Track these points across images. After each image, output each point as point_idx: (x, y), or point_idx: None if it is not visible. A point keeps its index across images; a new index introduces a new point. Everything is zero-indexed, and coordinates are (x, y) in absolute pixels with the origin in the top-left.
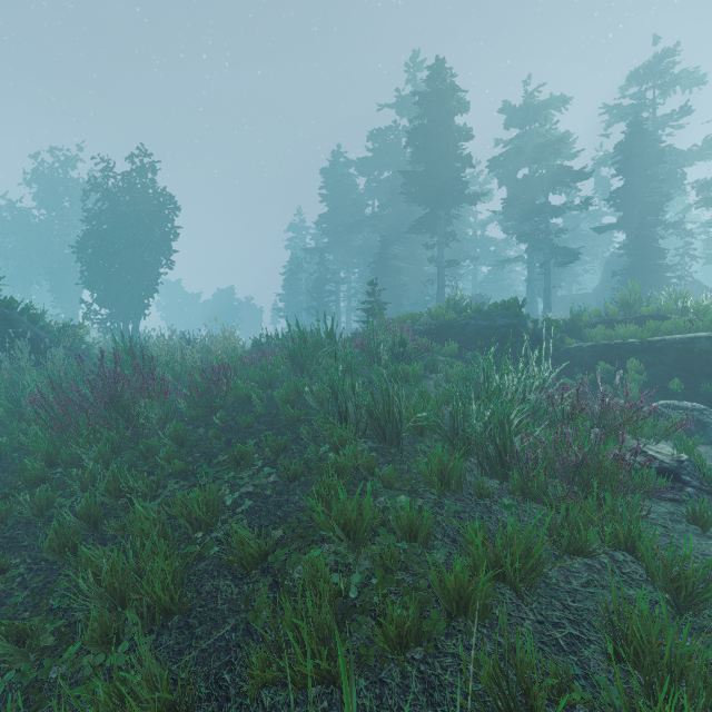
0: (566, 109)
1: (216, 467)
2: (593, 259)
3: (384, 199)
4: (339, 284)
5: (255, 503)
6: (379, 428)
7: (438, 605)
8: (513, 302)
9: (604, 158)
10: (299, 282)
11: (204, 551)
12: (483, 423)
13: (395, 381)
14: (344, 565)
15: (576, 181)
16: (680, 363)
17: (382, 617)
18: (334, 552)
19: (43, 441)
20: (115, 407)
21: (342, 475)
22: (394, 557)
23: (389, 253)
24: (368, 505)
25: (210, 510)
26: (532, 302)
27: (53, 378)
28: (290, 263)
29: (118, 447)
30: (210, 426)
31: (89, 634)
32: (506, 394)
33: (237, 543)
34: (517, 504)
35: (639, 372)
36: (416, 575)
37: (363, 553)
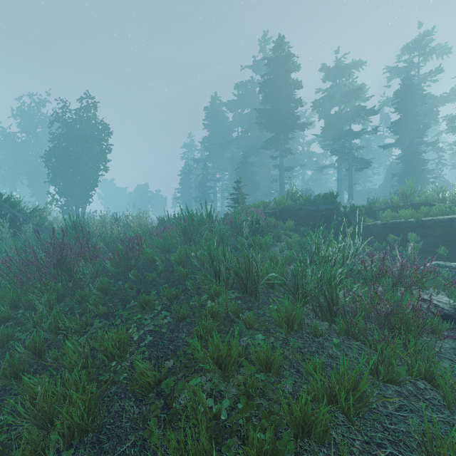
0: (362, 69)
1: (128, 310)
2: (379, 166)
3: (245, 127)
4: (216, 182)
5: (154, 338)
6: (243, 283)
7: (288, 427)
8: (330, 194)
9: (386, 101)
10: (190, 180)
11: (115, 377)
12: (317, 282)
13: (253, 247)
14: (217, 391)
15: (369, 116)
16: (443, 235)
17: (246, 441)
18: (210, 379)
19: (11, 290)
20: (61, 267)
21: (216, 318)
22: (254, 386)
23: (248, 161)
24: (235, 346)
25: (121, 345)
26: (340, 193)
27: (22, 246)
28: (184, 168)
29: (62, 295)
30: (127, 279)
31: (21, 452)
32: (331, 259)
33: (138, 375)
34: (342, 341)
35: (416, 241)
36: (271, 400)
37: (231, 382)
